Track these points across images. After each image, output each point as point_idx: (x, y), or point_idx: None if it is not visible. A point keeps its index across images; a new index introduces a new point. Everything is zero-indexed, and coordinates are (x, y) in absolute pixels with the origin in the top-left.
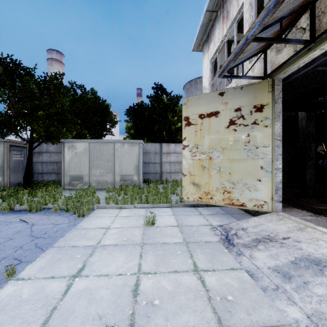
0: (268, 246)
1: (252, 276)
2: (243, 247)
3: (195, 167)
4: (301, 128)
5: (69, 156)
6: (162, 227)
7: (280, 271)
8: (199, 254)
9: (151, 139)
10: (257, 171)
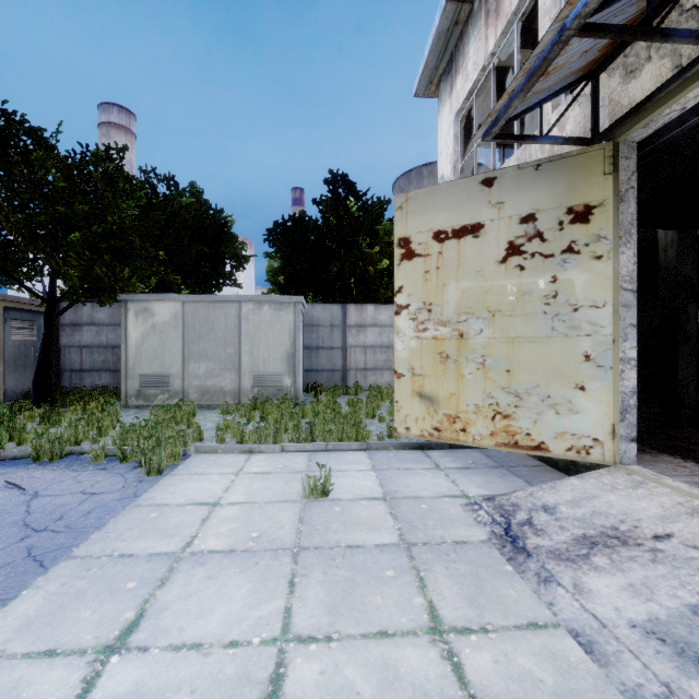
0: (619, 559)
1: (590, 649)
2: (553, 558)
3: (425, 357)
4: (664, 268)
5: (139, 333)
6: (346, 502)
7: (667, 635)
8: (440, 580)
9: (323, 296)
10: (577, 366)
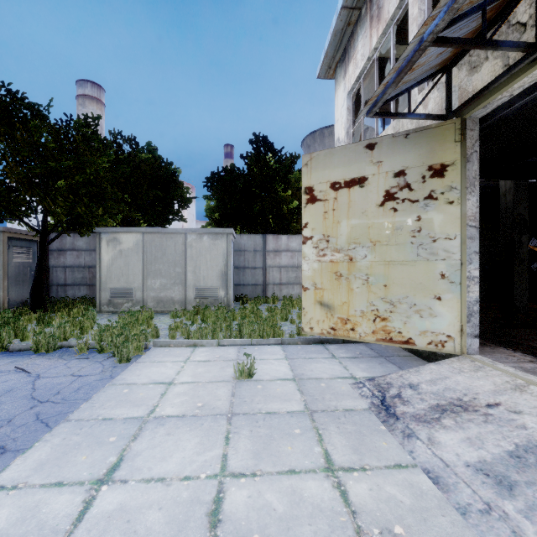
0: (461, 420)
1: (437, 481)
2: (414, 420)
3: (324, 275)
4: (504, 208)
5: (109, 256)
6: (266, 382)
7: (490, 471)
8: (333, 435)
9: (248, 228)
10: (435, 282)
